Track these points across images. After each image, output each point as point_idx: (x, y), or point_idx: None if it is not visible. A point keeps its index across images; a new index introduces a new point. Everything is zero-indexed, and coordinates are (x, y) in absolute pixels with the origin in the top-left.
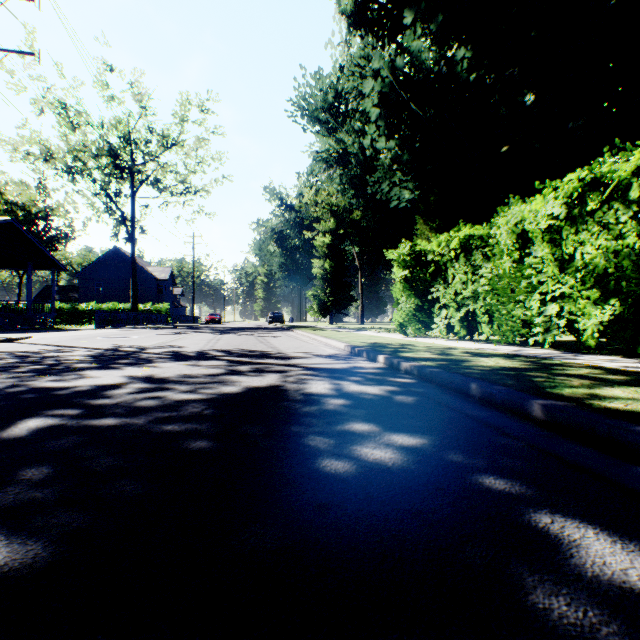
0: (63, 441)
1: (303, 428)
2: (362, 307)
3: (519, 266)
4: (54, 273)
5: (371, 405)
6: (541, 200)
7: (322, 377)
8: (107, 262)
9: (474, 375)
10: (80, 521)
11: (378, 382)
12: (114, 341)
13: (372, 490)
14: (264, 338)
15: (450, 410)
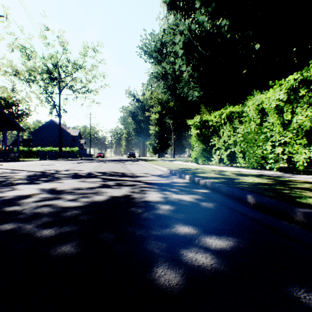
0: None
1: (143, 231)
2: (174, 149)
3: (260, 127)
4: (18, 132)
5: (187, 210)
6: (272, 91)
7: (155, 189)
8: (47, 127)
9: (246, 188)
10: None
11: (188, 192)
12: (45, 167)
13: None
14: (124, 165)
15: (238, 214)
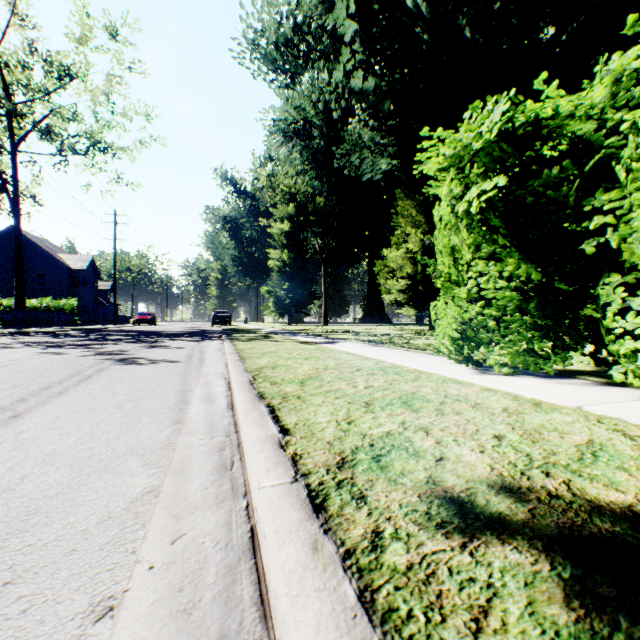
0: None
1: None
2: (325, 306)
3: None
4: None
5: None
6: None
7: None
8: None
9: None
10: None
11: None
12: None
13: None
14: (99, 372)
15: None
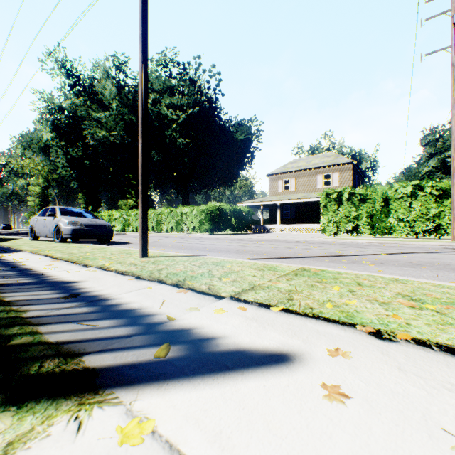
0: None
1: None
2: None
3: None
4: None
5: None
6: None
7: None
8: None
9: None
10: None
11: None
12: None
13: None
14: None
15: None
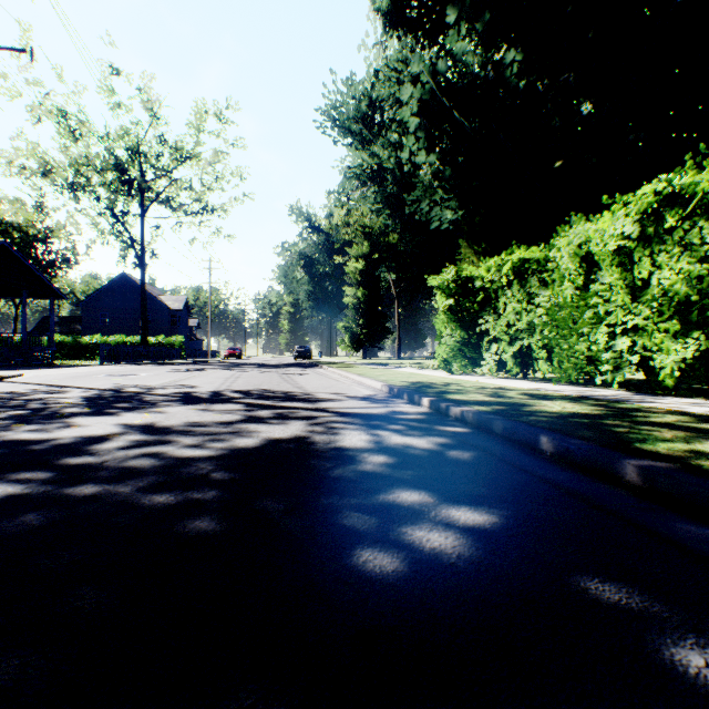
0: (17, 521)
1: (335, 499)
2: (399, 340)
3: (583, 294)
4: (53, 302)
5: (419, 464)
6: (609, 217)
7: (357, 425)
8: (114, 290)
9: (541, 424)
10: (1, 670)
11: (424, 432)
12: (117, 380)
13: (435, 604)
14: (289, 376)
15: (518, 471)
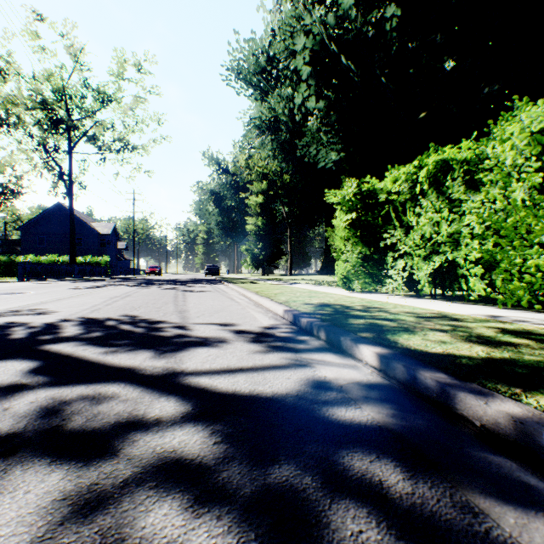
0: None
1: None
2: (291, 260)
3: None
4: None
5: None
6: None
7: (225, 522)
8: (50, 217)
9: None
10: None
11: None
12: None
13: None
14: (185, 293)
15: None
